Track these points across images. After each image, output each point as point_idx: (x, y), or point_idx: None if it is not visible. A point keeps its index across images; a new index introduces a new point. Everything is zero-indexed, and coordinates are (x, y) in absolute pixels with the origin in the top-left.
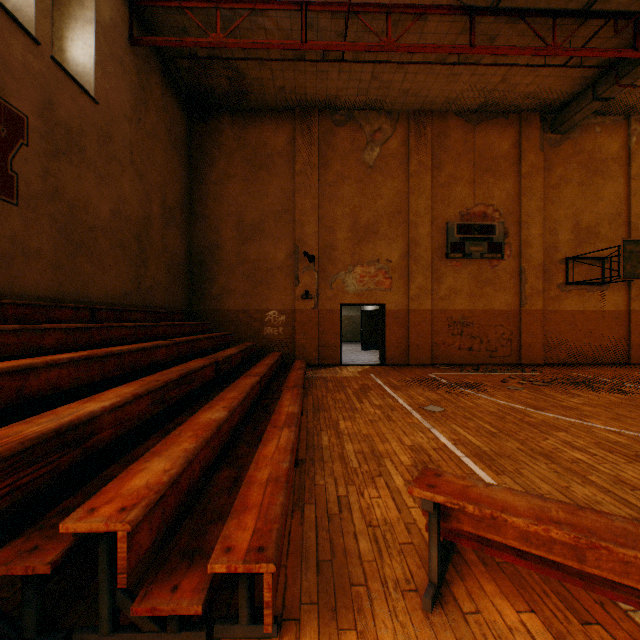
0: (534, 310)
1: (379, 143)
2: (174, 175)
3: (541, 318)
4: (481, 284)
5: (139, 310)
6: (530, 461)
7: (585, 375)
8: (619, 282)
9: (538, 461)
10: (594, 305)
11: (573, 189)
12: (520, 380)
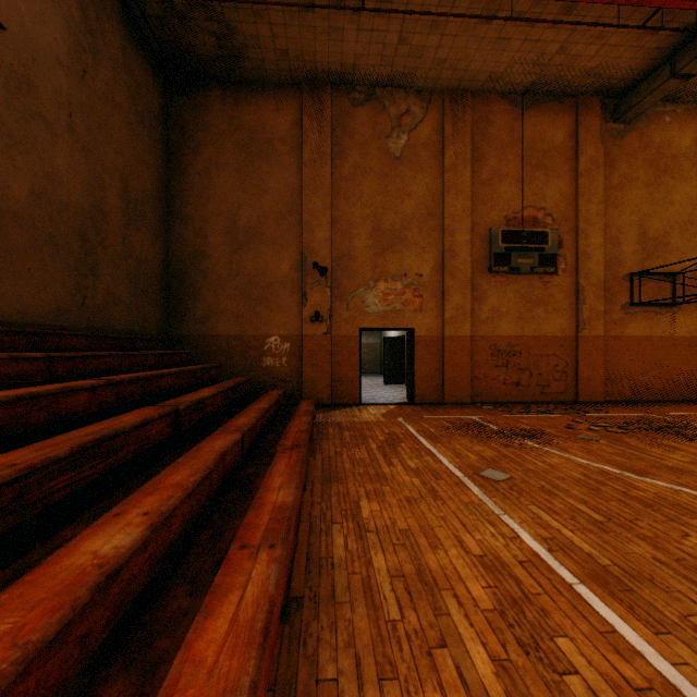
0: (594, 336)
1: (407, 129)
2: (142, 159)
3: (602, 346)
4: (531, 304)
5: (75, 334)
6: (694, 592)
7: (663, 417)
8: (692, 303)
9: None
10: (663, 330)
11: (639, 190)
12: (590, 425)
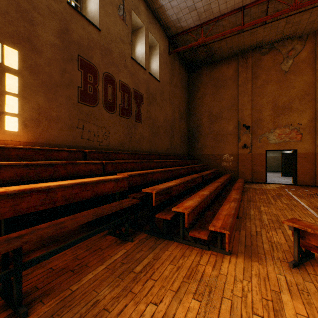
0: None
1: (292, 57)
2: (182, 99)
3: None
4: None
5: (172, 155)
6: None
7: None
8: None
9: None
10: None
11: None
12: None
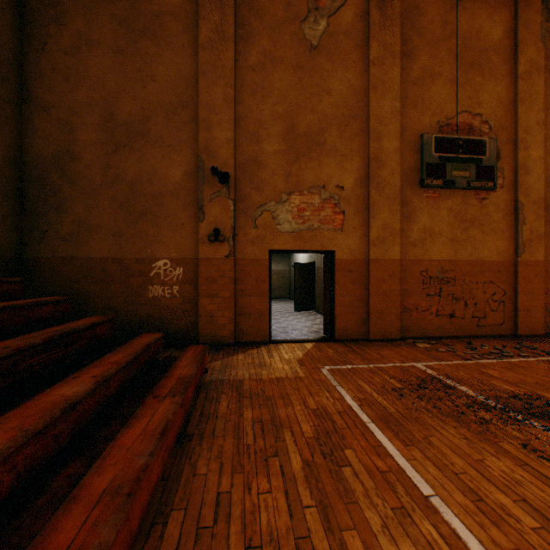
0: (534, 261)
1: (326, 12)
2: None
3: (543, 272)
4: (466, 224)
5: None
6: None
7: None
8: None
9: None
10: None
11: None
12: None
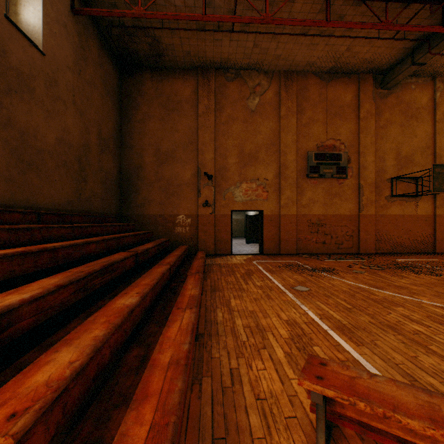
0: (369, 215)
1: (259, 94)
2: (108, 114)
3: (374, 220)
4: (331, 196)
5: (78, 214)
6: (381, 333)
7: (406, 261)
8: (428, 195)
9: (387, 333)
10: (410, 211)
11: (396, 129)
12: (361, 265)
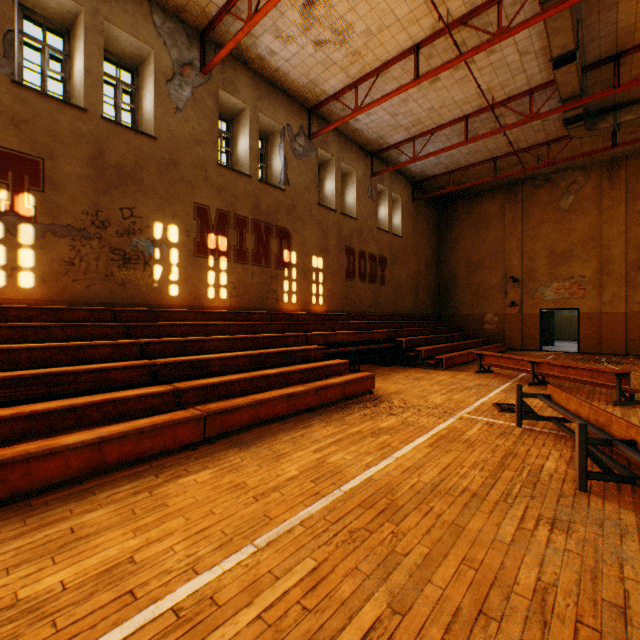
0: None
1: (572, 192)
2: (430, 246)
3: None
4: None
5: (416, 316)
6: None
7: None
8: None
9: None
10: None
11: None
12: None
